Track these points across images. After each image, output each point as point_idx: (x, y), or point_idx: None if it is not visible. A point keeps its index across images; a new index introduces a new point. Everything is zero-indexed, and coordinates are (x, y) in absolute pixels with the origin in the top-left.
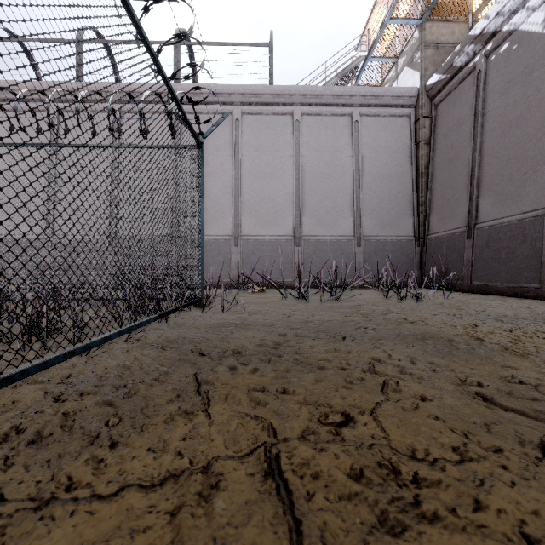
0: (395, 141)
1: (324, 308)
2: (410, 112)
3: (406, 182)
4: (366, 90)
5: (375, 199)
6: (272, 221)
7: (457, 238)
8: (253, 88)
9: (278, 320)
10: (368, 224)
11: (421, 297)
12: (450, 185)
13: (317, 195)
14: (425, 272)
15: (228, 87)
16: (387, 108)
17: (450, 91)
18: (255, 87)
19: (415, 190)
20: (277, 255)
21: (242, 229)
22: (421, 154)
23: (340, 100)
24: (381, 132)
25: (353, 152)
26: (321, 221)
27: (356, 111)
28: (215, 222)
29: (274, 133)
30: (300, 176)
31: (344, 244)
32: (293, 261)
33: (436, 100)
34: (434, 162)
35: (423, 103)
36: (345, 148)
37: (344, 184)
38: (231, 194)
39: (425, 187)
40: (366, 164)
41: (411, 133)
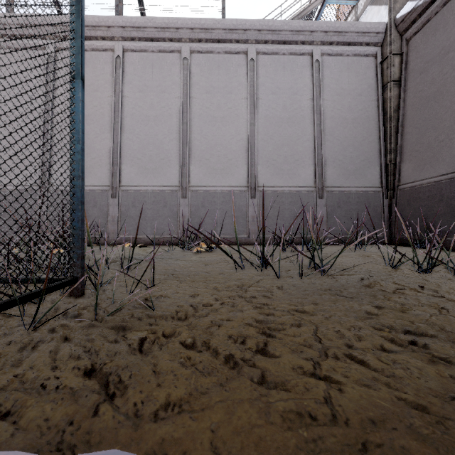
0: (359, 83)
1: (322, 300)
2: (375, 51)
3: (372, 128)
4: (328, 25)
5: (338, 146)
6: (224, 170)
7: (445, 186)
8: (203, 22)
9: (222, 424)
10: (330, 174)
11: (454, 266)
12: (432, 125)
13: (274, 141)
14: (395, 226)
15: (175, 20)
16: (351, 46)
17: (429, 18)
18: (205, 20)
19: (383, 136)
20: (229, 207)
21: (190, 179)
22: (389, 96)
23: (299, 37)
24: (344, 73)
25: (314, 95)
26: (278, 171)
27: (317, 50)
28: (161, 171)
29: (226, 73)
30: (255, 120)
31: (304, 196)
32: (247, 215)
33: (408, 33)
34: (406, 103)
35: (392, 39)
36: (304, 90)
37: (304, 129)
38: (178, 140)
39: (394, 133)
40: (328, 108)
41: (377, 74)
